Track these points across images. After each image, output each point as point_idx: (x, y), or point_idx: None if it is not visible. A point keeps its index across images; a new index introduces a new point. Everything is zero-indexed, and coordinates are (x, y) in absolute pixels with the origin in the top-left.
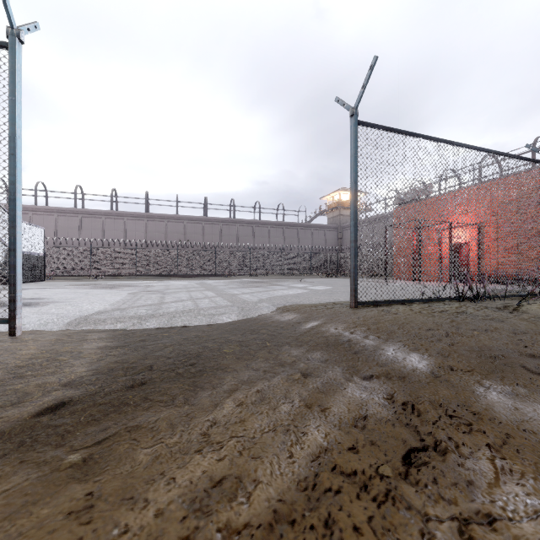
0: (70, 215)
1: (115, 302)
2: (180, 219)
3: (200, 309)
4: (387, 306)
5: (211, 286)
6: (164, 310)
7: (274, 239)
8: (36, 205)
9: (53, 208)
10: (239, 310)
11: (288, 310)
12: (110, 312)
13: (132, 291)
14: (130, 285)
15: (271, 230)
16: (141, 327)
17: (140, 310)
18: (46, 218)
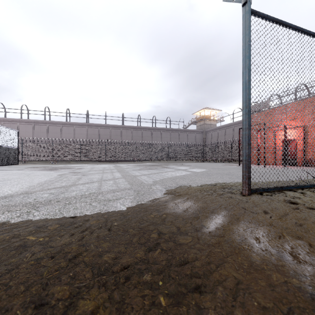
0: (41, 124)
1: (36, 184)
2: (107, 127)
3: (99, 193)
4: (282, 194)
5: (121, 168)
6: (65, 195)
7: (164, 138)
8: (21, 118)
9: (31, 120)
10: (134, 194)
11: (180, 194)
12: (13, 197)
13: (63, 172)
14: (68, 168)
15: (162, 133)
16: (24, 219)
17: (43, 195)
18: (27, 126)
